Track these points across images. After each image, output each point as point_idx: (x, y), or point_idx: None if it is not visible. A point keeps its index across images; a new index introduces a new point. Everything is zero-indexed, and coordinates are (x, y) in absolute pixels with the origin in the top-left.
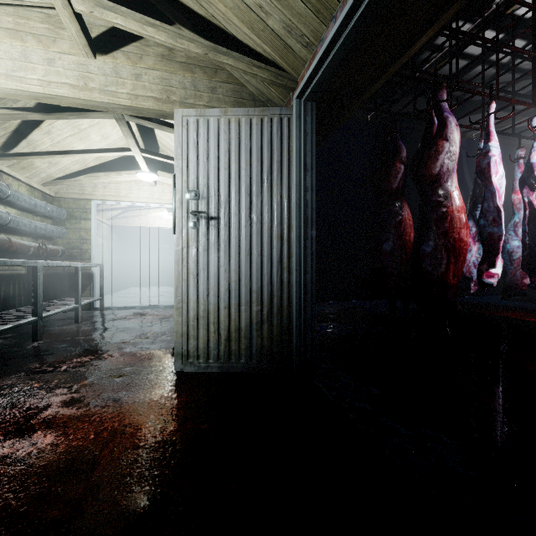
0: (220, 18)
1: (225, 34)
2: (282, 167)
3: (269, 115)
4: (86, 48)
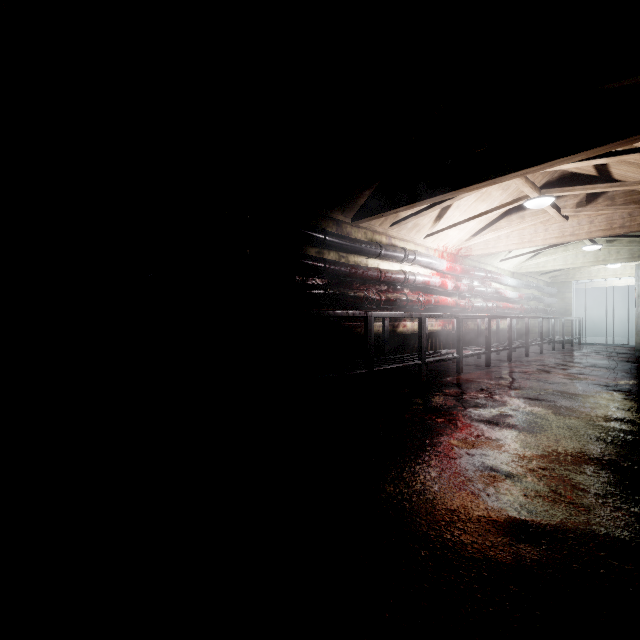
0: None
1: None
2: None
3: None
4: (598, 250)
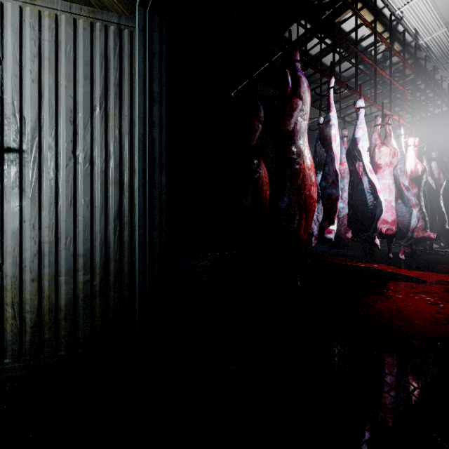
0: None
1: None
2: (122, 92)
3: (103, 21)
4: None
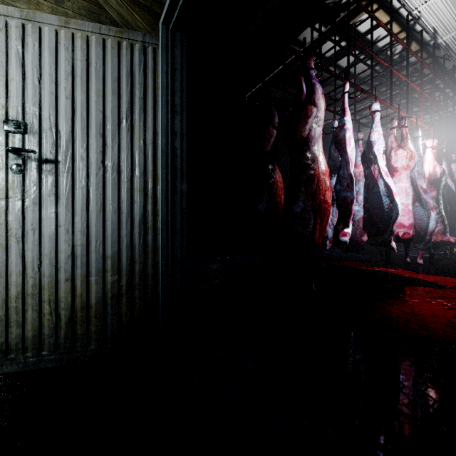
0: None
1: None
2: (146, 105)
3: (129, 40)
4: None
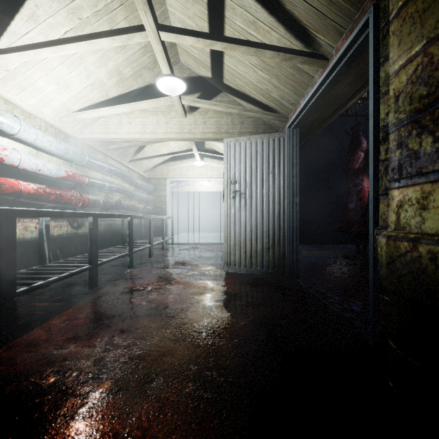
0: (247, 91)
1: (249, 97)
2: (280, 164)
3: (272, 137)
4: (183, 115)
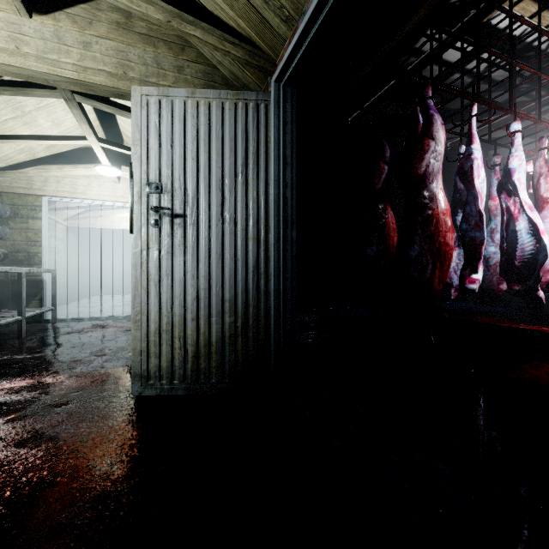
0: None
1: (193, 3)
2: (259, 159)
3: (244, 100)
4: (17, 3)
